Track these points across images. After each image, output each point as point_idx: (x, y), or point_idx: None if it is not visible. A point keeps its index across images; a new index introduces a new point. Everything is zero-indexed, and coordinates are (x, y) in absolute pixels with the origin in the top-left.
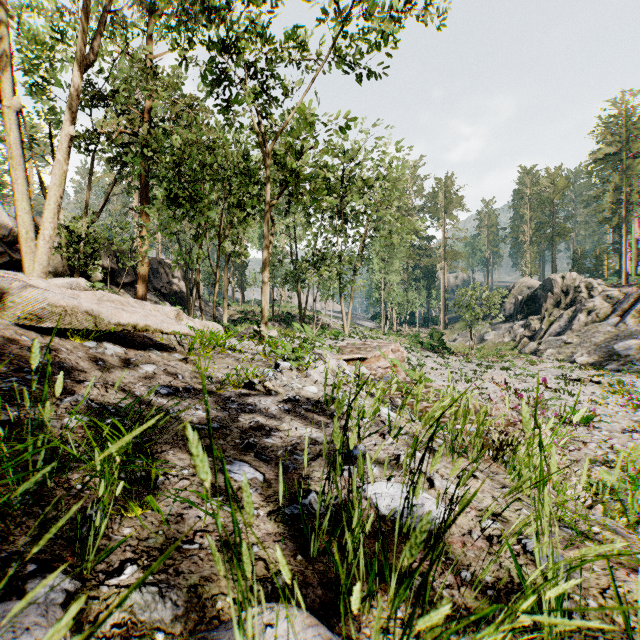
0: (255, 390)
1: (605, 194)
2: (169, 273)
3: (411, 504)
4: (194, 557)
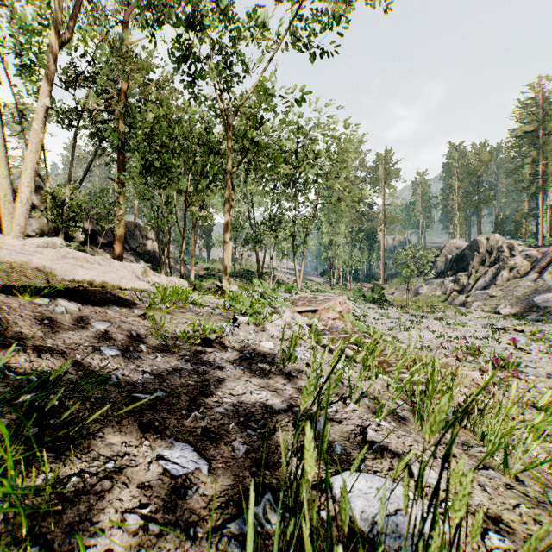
0: (211, 347)
1: (524, 166)
2: (144, 235)
3: None
4: None
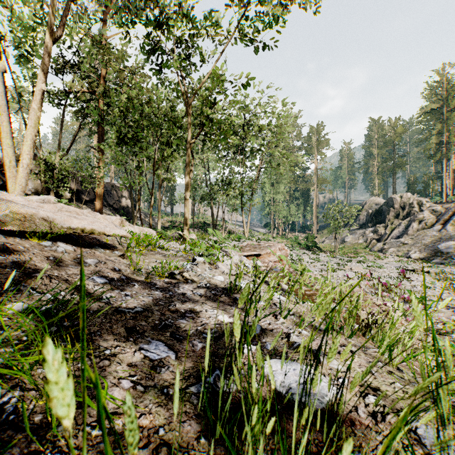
0: (175, 279)
1: (431, 137)
2: (119, 193)
3: (309, 395)
4: (100, 444)
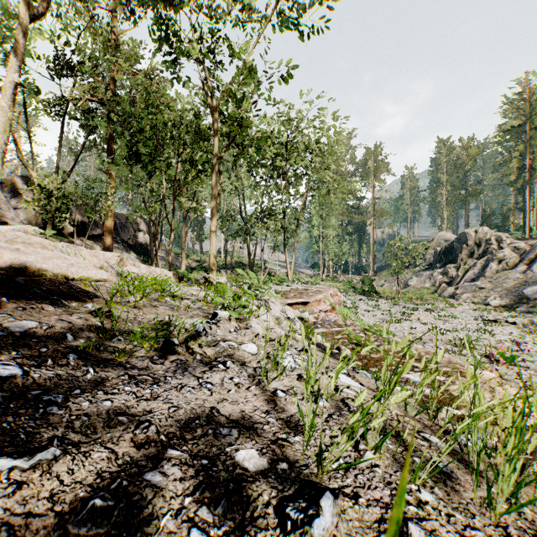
0: (174, 353)
1: (511, 160)
2: (135, 227)
3: None
4: None
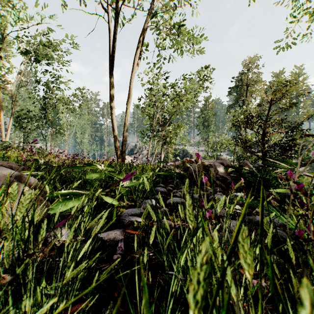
0: None
1: None
2: None
3: None
4: None
